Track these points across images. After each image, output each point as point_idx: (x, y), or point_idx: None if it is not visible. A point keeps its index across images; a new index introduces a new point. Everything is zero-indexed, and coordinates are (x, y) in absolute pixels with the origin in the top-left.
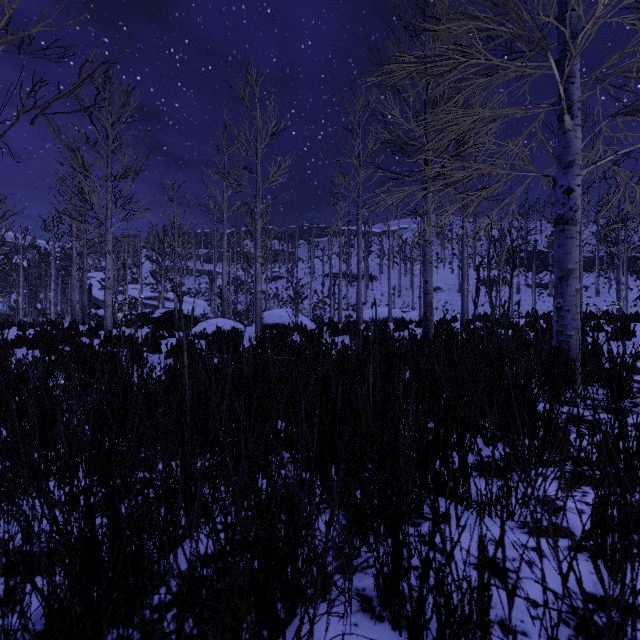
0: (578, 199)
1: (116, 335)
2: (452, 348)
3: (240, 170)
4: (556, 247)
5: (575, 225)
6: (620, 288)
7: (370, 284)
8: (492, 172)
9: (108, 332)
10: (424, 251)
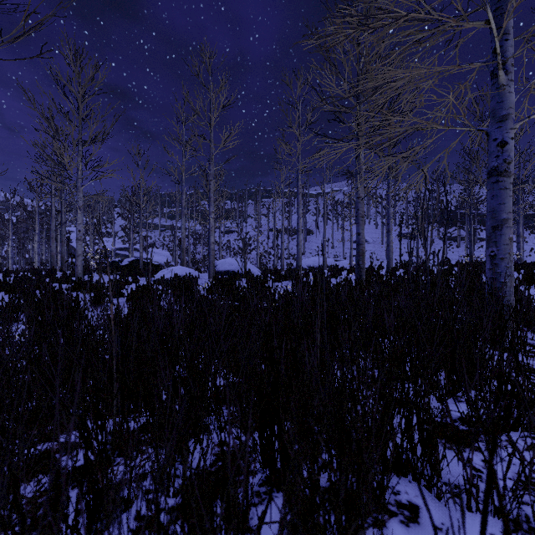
0: (512, 151)
1: (85, 281)
2: (389, 294)
3: (195, 137)
4: (489, 198)
5: (509, 176)
6: (520, 240)
7: (308, 237)
8: (428, 127)
9: (78, 278)
10: (357, 207)
